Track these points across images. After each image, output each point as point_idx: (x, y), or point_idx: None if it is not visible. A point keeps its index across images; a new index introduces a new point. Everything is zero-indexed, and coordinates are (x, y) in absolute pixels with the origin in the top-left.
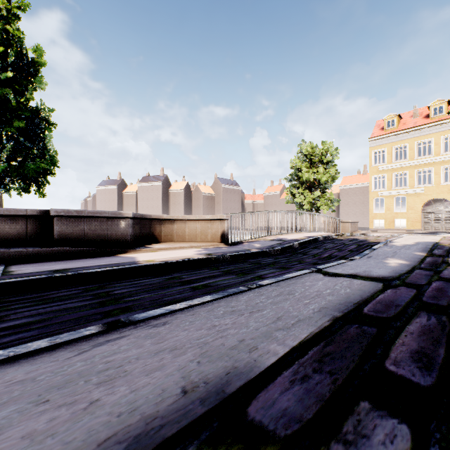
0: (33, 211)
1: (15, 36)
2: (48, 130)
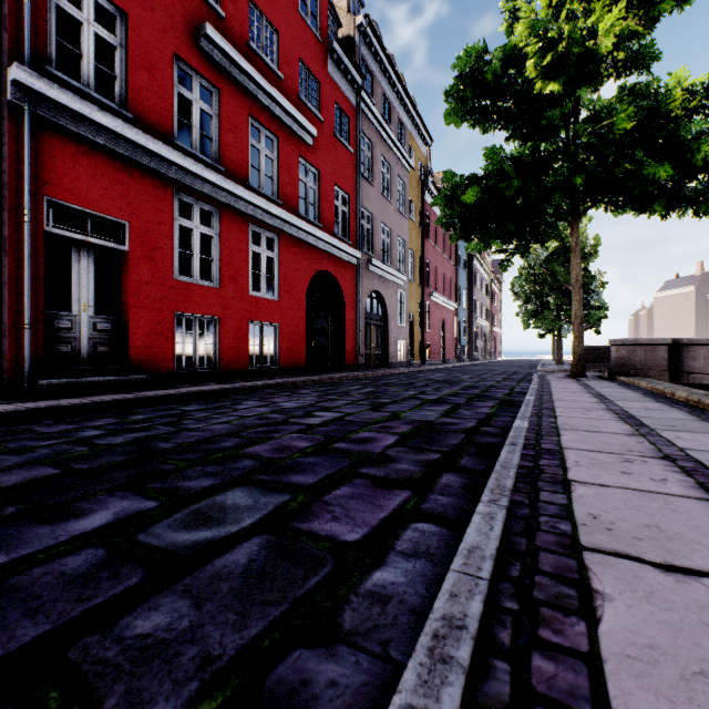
0: (600, 347)
1: (582, 237)
2: (602, 288)
